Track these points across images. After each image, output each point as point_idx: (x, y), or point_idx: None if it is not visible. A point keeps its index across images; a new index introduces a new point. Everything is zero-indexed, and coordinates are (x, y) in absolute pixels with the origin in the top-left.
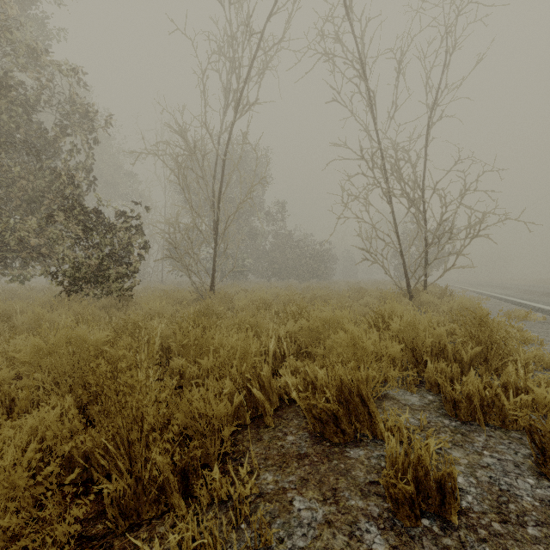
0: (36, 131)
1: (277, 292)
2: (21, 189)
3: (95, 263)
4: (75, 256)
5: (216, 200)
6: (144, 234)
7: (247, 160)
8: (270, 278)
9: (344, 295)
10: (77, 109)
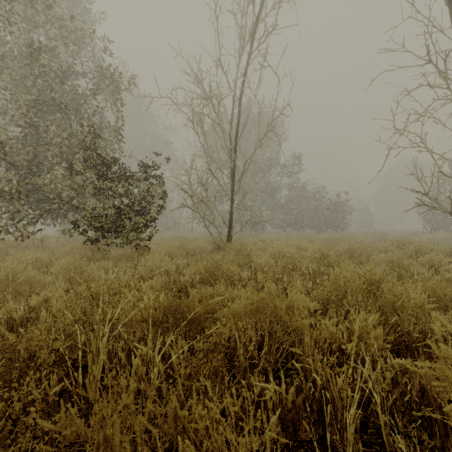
0: (73, 95)
1: (298, 244)
2: (57, 146)
3: (112, 212)
4: (94, 206)
5: (233, 147)
6: (164, 184)
7: (265, 118)
8: (286, 228)
9: (384, 249)
10: (108, 72)
